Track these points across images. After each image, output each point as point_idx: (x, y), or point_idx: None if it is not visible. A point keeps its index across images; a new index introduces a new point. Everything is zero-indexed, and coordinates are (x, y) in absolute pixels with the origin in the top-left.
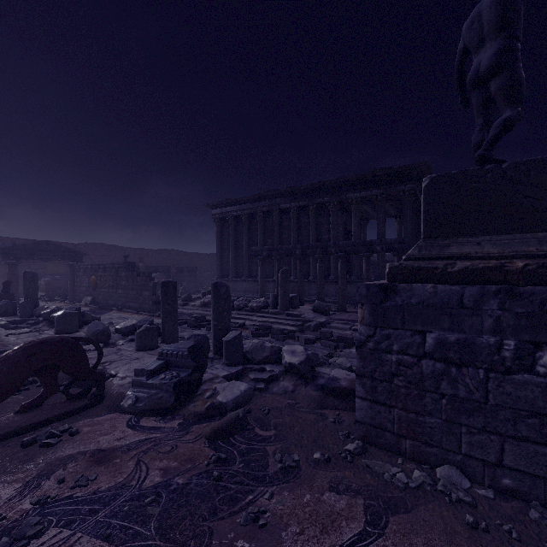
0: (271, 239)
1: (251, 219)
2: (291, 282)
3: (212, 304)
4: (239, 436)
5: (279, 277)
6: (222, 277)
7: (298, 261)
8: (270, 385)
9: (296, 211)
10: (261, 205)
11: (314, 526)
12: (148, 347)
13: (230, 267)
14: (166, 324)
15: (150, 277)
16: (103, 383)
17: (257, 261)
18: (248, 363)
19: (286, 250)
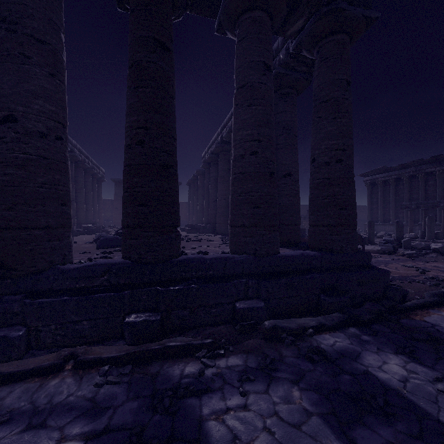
0: (416, 195)
1: (397, 181)
2: (436, 226)
3: (395, 229)
4: (416, 258)
5: (426, 220)
6: None
7: (442, 210)
8: (425, 255)
9: (441, 173)
10: (407, 171)
11: (440, 264)
12: (365, 244)
13: (378, 215)
14: (370, 237)
15: None
16: (364, 247)
17: (403, 210)
18: (413, 249)
19: (431, 204)
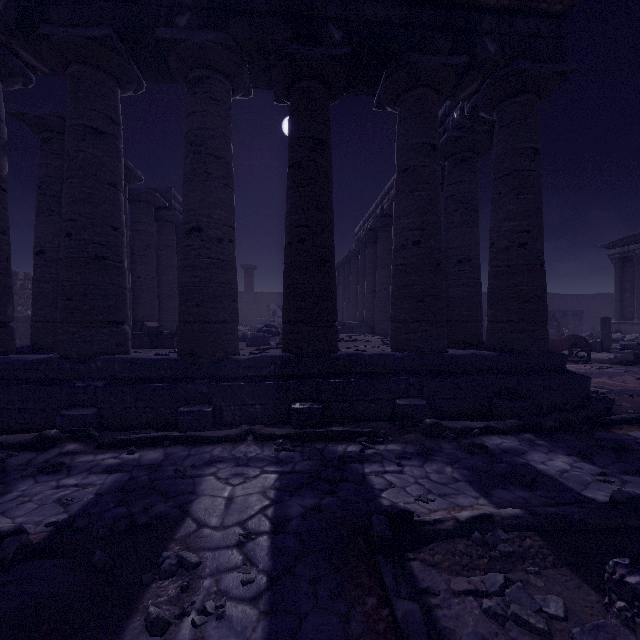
0: None
1: None
2: None
3: None
4: None
5: None
6: (622, 320)
7: None
8: None
9: None
10: None
11: None
12: (595, 351)
13: (634, 309)
14: (604, 341)
15: (554, 318)
16: (590, 355)
17: None
18: None
19: None
